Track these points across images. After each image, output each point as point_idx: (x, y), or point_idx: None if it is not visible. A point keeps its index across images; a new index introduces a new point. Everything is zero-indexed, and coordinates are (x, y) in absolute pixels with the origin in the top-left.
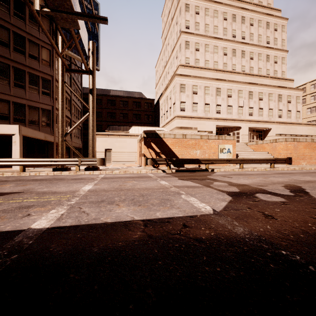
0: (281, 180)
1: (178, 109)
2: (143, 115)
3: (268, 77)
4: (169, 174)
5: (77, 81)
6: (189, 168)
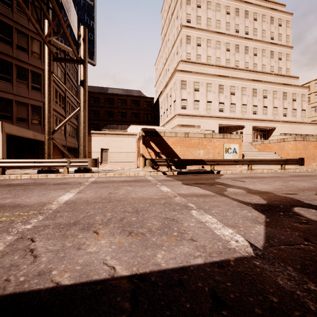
0: (306, 185)
1: (179, 107)
2: (143, 114)
3: (273, 74)
4: (171, 176)
5: (72, 77)
6: (192, 170)
